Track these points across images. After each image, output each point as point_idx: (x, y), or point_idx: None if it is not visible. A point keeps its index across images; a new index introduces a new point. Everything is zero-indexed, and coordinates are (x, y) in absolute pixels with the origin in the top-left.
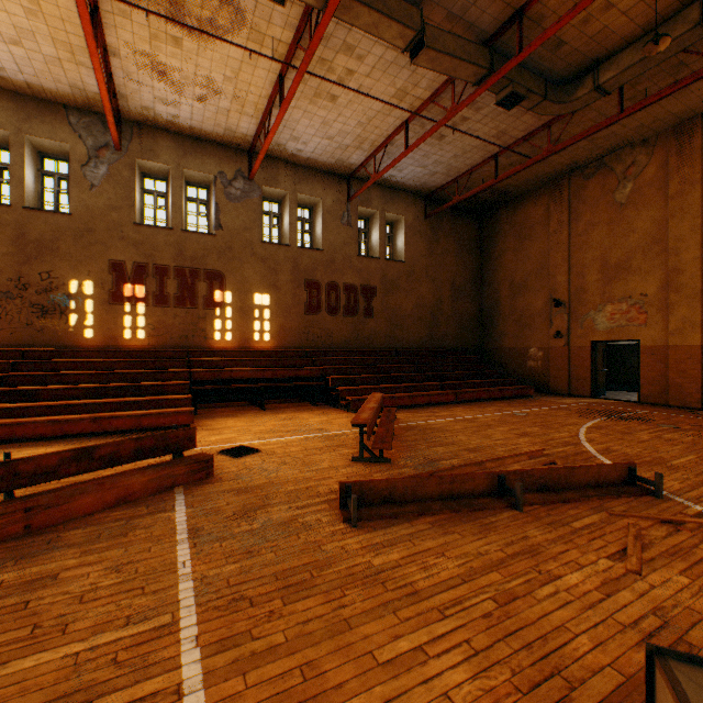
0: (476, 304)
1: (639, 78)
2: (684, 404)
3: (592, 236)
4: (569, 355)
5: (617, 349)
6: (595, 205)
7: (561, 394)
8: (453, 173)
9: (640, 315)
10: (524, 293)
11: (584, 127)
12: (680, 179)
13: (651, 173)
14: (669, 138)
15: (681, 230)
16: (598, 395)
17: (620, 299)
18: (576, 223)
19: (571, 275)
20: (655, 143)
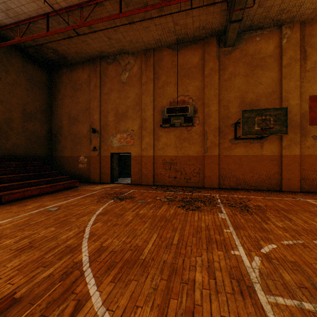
0: (46, 127)
1: (130, 1)
2: (148, 183)
3: (111, 96)
4: (101, 160)
5: (124, 157)
6: (113, 80)
7: (97, 183)
8: (12, 14)
9: (132, 140)
10: (77, 123)
11: (105, 25)
12: (146, 76)
13: (136, 70)
14: (142, 55)
15: (147, 100)
16: (114, 182)
17: (123, 131)
18: (104, 87)
19: (102, 115)
20: (137, 56)
